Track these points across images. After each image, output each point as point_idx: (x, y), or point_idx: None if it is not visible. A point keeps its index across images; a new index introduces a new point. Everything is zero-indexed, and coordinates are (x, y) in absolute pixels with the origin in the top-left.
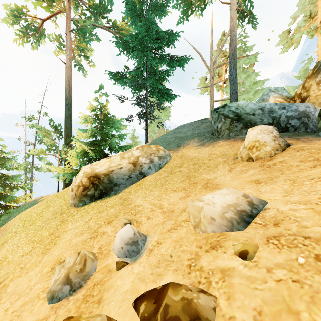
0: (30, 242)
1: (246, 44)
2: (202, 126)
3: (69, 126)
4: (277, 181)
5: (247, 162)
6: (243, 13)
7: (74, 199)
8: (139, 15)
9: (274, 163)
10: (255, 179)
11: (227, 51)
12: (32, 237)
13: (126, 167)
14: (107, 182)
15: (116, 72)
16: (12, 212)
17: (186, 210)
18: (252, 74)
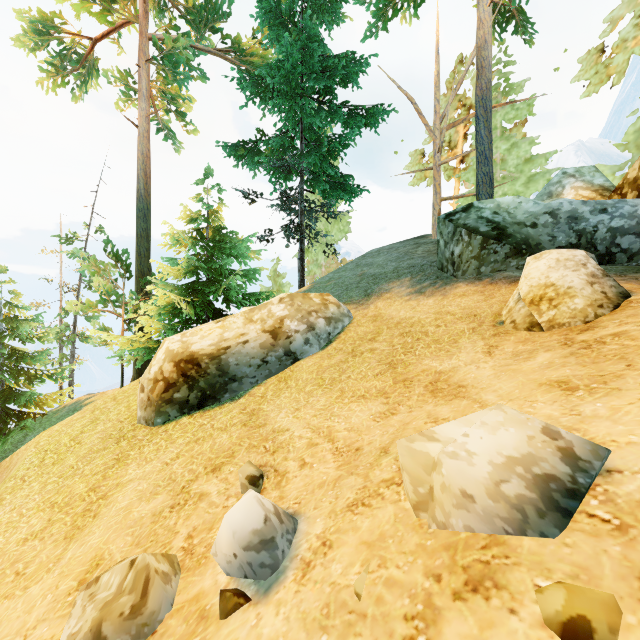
0: (48, 505)
1: (508, 79)
2: (418, 252)
3: (145, 253)
4: (621, 389)
5: (527, 332)
6: (504, 13)
7: (146, 408)
8: (285, 24)
9: (598, 339)
10: (556, 378)
11: (468, 97)
12: (53, 494)
13: (255, 341)
14: (214, 373)
15: (238, 142)
16: (32, 427)
17: (392, 452)
18: (522, 143)
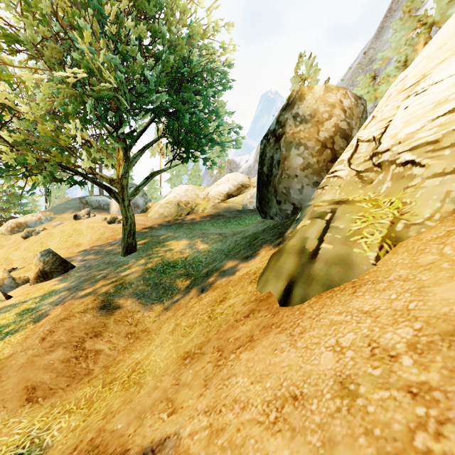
0: None
1: None
2: None
3: None
4: None
5: None
6: None
7: (7, 232)
8: None
9: None
10: None
11: None
12: None
13: (34, 220)
14: (25, 225)
15: None
16: None
17: None
18: None
